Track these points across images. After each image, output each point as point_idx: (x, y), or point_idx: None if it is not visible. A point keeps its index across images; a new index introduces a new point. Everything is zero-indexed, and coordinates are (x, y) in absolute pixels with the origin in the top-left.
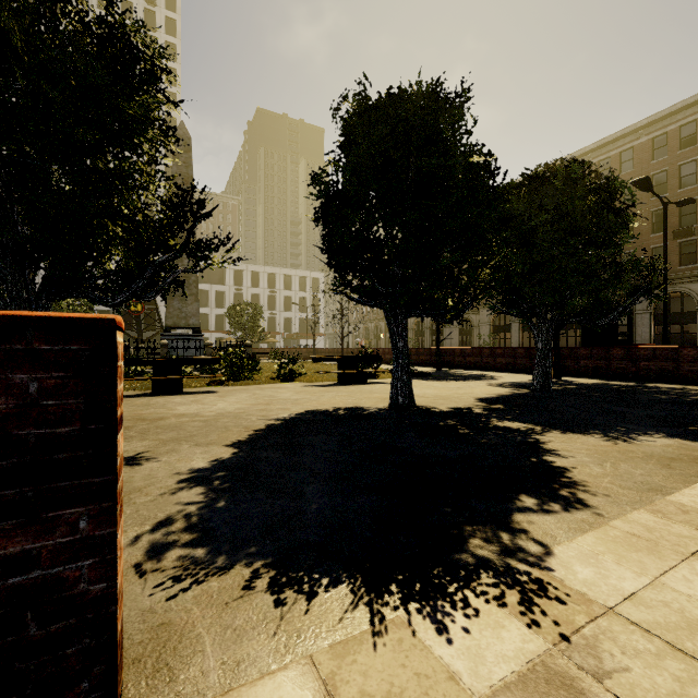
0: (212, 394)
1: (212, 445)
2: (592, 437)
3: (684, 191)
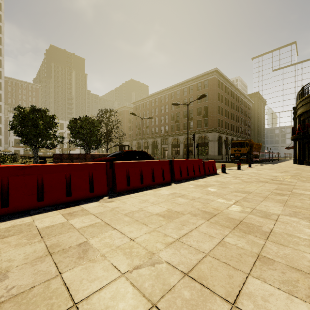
0: None
1: None
2: None
3: (177, 109)
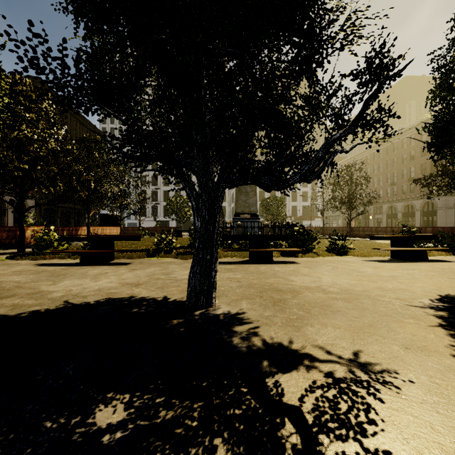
0: (296, 264)
1: (433, 352)
2: None
3: None
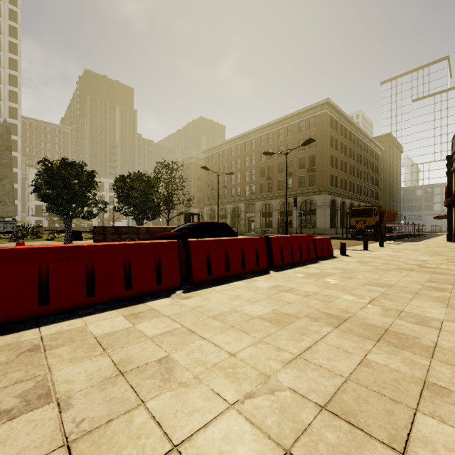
0: (7, 243)
1: None
2: None
3: (269, 161)
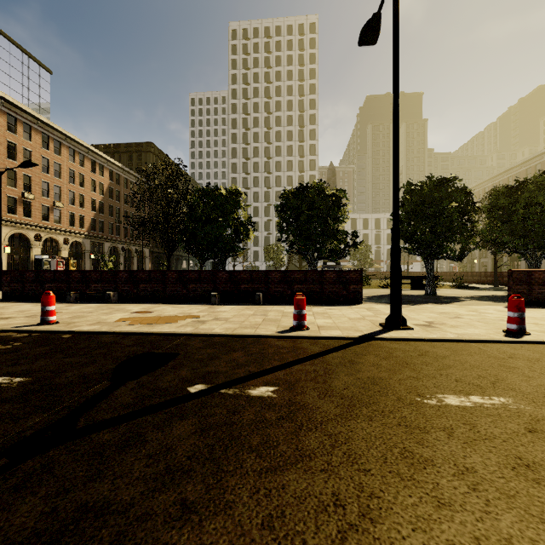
0: None
1: None
2: (487, 302)
3: None
